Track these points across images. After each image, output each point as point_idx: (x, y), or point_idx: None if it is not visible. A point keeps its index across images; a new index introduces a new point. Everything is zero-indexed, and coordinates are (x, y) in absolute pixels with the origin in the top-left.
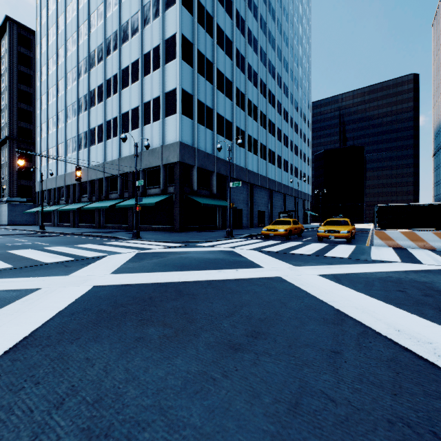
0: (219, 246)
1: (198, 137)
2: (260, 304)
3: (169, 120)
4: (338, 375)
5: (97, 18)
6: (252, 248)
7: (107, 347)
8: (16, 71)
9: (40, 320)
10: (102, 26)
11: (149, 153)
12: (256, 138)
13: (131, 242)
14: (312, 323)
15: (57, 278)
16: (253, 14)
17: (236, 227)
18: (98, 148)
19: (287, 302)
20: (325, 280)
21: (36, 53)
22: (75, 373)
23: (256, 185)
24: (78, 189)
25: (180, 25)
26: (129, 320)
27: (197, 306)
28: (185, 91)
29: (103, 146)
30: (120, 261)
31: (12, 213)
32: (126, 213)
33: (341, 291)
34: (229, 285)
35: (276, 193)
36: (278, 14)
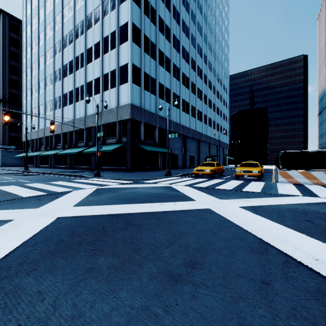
0: (160, 183)
1: (145, 100)
2: (194, 233)
3: (122, 87)
4: (273, 310)
5: (68, 10)
6: (186, 184)
7: (60, 279)
8: (7, 50)
9: (5, 251)
10: (72, 16)
11: (108, 112)
12: (188, 102)
13: (93, 180)
14: (241, 252)
15: (29, 210)
16: (185, 8)
17: (173, 167)
18: (69, 108)
19: (217, 231)
20: (246, 211)
21: (22, 37)
22: (24, 310)
23: (188, 137)
24: (54, 139)
25: (131, 15)
26: (83, 250)
27: (142, 236)
28: (134, 66)
29: (73, 107)
30: (83, 195)
31: (5, 158)
32: (90, 157)
33: (260, 222)
34: (168, 216)
35: (203, 143)
36: (204, 9)
